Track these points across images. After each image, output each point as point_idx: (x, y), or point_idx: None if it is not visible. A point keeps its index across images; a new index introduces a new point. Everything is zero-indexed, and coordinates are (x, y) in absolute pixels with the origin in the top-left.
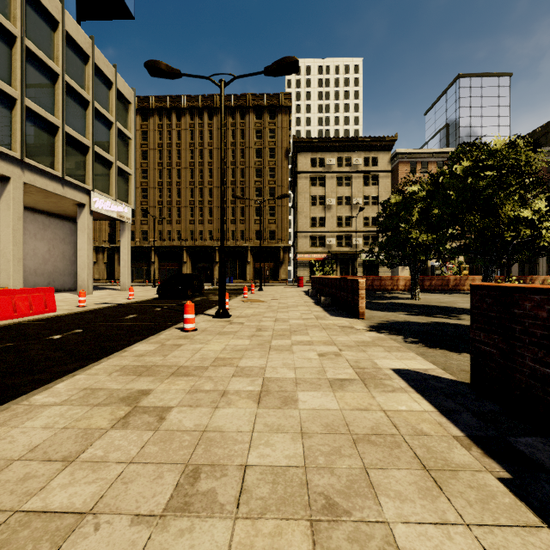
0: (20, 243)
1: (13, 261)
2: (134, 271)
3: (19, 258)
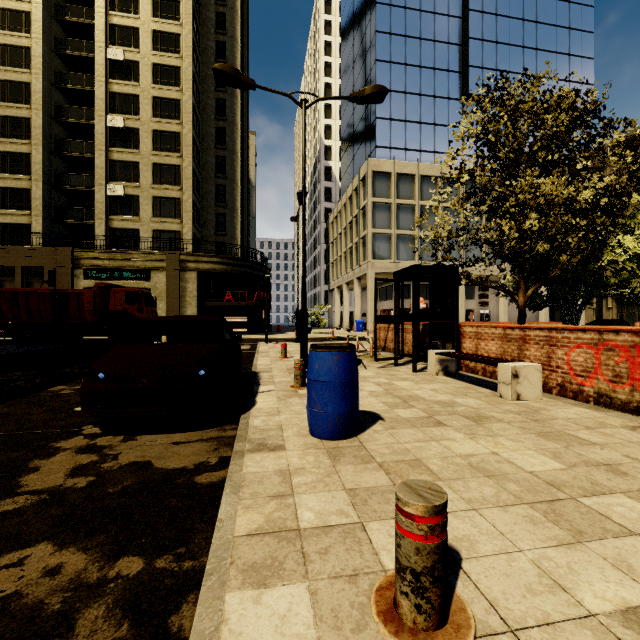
0: (506, 305)
1: (503, 314)
2: (624, 316)
3: (506, 312)
